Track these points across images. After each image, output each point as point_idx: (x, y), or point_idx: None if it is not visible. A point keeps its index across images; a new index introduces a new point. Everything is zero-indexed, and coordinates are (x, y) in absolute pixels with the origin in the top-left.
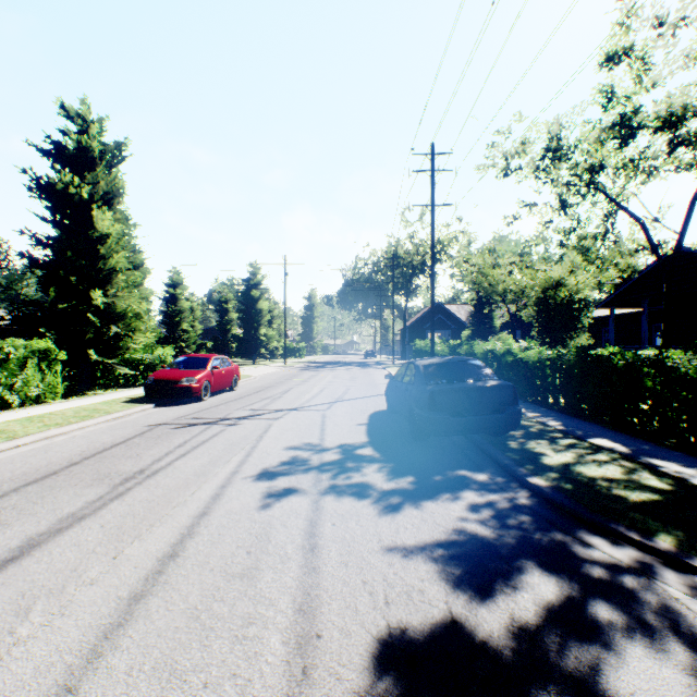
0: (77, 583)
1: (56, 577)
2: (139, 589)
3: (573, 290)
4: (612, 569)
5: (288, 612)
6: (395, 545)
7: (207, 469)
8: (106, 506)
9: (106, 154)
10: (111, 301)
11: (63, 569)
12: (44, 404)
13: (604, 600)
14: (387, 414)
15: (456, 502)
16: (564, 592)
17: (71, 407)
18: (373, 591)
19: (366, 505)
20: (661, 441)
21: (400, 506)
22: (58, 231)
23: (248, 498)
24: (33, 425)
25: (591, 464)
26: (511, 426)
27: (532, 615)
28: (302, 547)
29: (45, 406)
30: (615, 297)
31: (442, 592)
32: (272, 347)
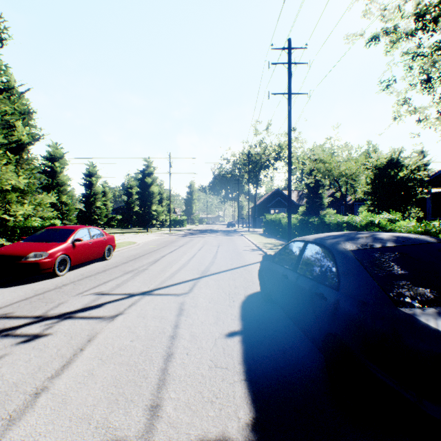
0: None
1: None
2: None
3: (408, 170)
4: None
5: None
6: None
7: None
8: None
9: None
10: None
11: None
12: None
13: None
14: (262, 303)
15: None
16: None
17: None
18: None
19: None
20: None
21: None
22: None
23: None
24: None
25: None
26: None
27: None
28: None
29: None
30: (434, 178)
31: None
32: (162, 220)
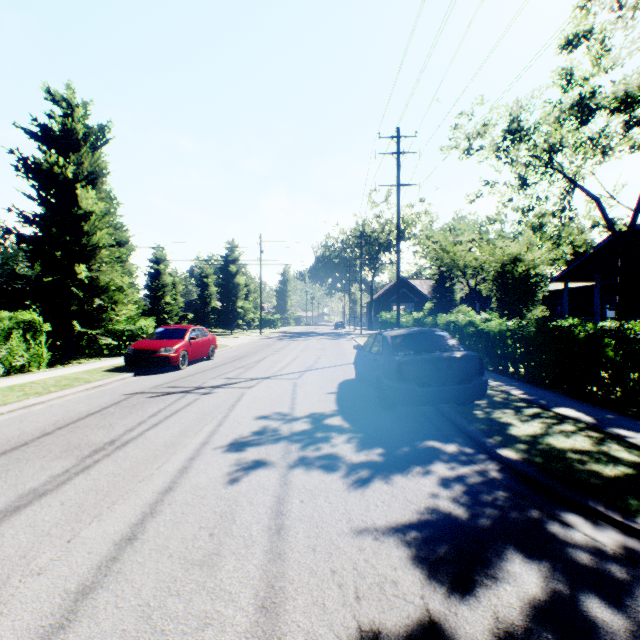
0: (24, 572)
1: (2, 565)
2: (89, 581)
3: (530, 265)
4: (597, 554)
5: (248, 610)
6: (366, 525)
7: (177, 440)
8: (70, 481)
9: (90, 136)
10: (95, 275)
11: (12, 555)
12: (28, 373)
13: (595, 594)
14: (355, 383)
15: (427, 476)
16: (550, 584)
17: (53, 376)
18: (342, 583)
19: (335, 480)
20: (623, 410)
21: (369, 481)
22: (43, 208)
23: (216, 471)
24: (13, 394)
25: (559, 435)
26: (477, 396)
27: (517, 614)
28: (268, 528)
29: (28, 375)
30: (569, 272)
31: (417, 585)
32: (249, 319)
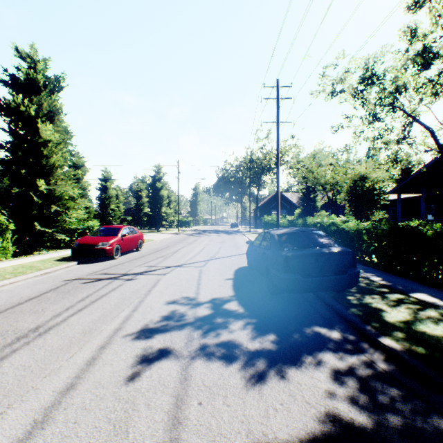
0: None
1: None
2: None
3: (374, 181)
4: None
5: None
6: (267, 441)
7: (94, 326)
8: None
9: (48, 84)
10: (53, 188)
11: None
12: None
13: None
14: (247, 270)
15: (319, 368)
16: None
17: (14, 265)
18: None
19: (233, 373)
20: None
21: (266, 375)
22: (11, 137)
23: (121, 363)
24: None
25: (428, 321)
26: (351, 285)
27: None
28: None
29: None
30: (401, 186)
31: None
32: (170, 221)
